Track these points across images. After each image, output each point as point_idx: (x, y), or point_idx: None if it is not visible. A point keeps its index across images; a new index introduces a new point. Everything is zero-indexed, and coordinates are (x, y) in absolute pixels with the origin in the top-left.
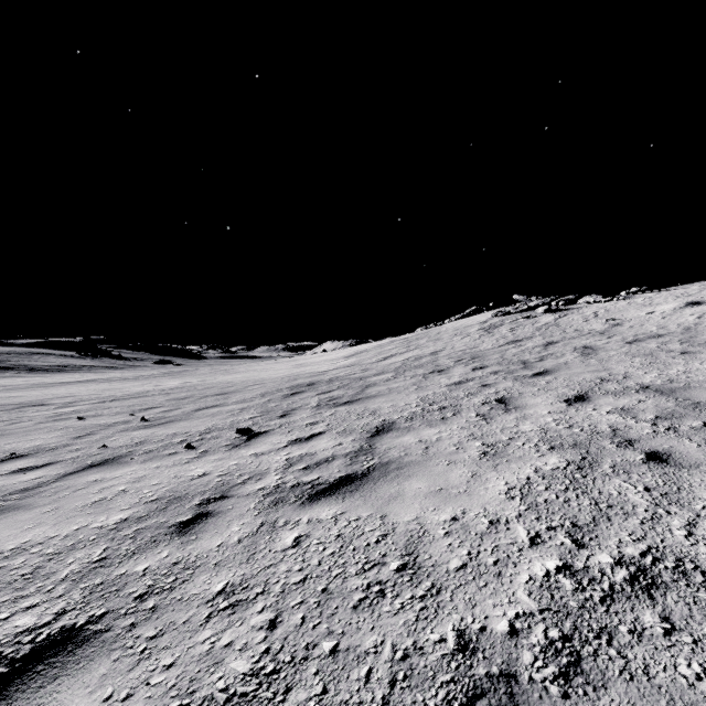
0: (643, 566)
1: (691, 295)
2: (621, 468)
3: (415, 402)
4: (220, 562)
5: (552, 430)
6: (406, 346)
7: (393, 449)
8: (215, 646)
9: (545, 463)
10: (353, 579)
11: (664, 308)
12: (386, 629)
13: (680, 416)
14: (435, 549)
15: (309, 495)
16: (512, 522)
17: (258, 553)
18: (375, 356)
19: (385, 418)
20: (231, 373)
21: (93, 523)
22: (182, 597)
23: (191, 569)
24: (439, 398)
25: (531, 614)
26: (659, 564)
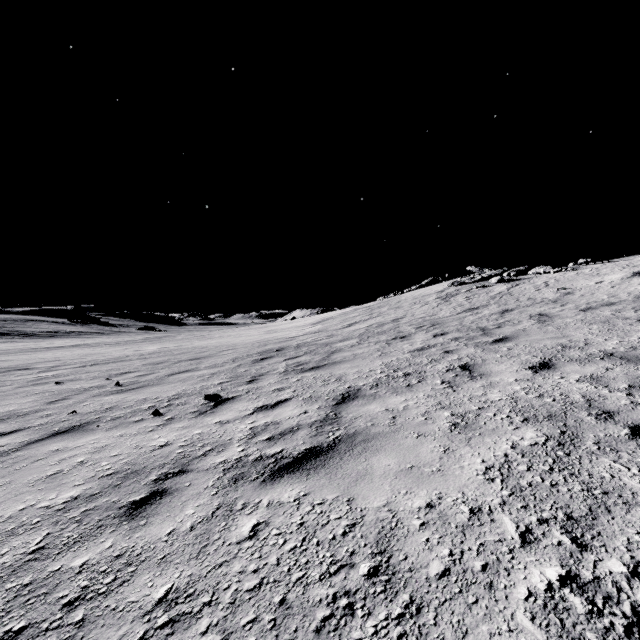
0: None
1: (636, 265)
2: (607, 444)
3: (379, 368)
4: (167, 555)
5: (522, 400)
6: (369, 314)
7: (359, 418)
8: None
9: (522, 438)
10: (316, 587)
11: (612, 278)
12: None
13: None
14: (410, 547)
15: (271, 471)
16: (496, 511)
17: (211, 545)
18: (340, 323)
19: (350, 385)
20: (206, 339)
21: (41, 501)
22: (117, 605)
23: (134, 565)
24: (403, 364)
25: None
26: None
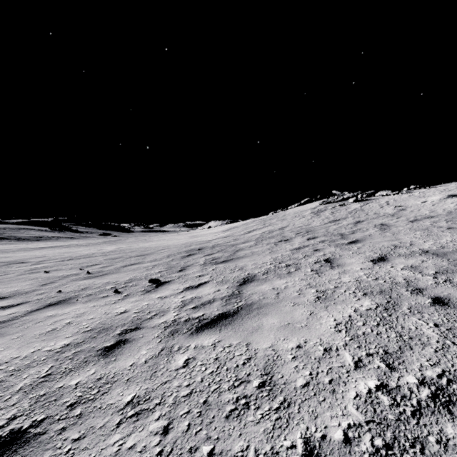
0: (441, 386)
1: (450, 190)
2: (415, 309)
3: (269, 261)
4: (130, 378)
5: (364, 281)
6: (263, 224)
7: (254, 294)
8: (122, 448)
9: (361, 305)
10: (226, 394)
11: (433, 198)
12: (250, 436)
13: (452, 272)
14: (285, 370)
15: (196, 328)
16: (340, 349)
17: (158, 371)
18: (243, 230)
19: (249, 272)
20: (148, 241)
21: (45, 347)
22: (101, 406)
23: (110, 384)
24: (285, 259)
25: (359, 425)
26: (452, 384)
